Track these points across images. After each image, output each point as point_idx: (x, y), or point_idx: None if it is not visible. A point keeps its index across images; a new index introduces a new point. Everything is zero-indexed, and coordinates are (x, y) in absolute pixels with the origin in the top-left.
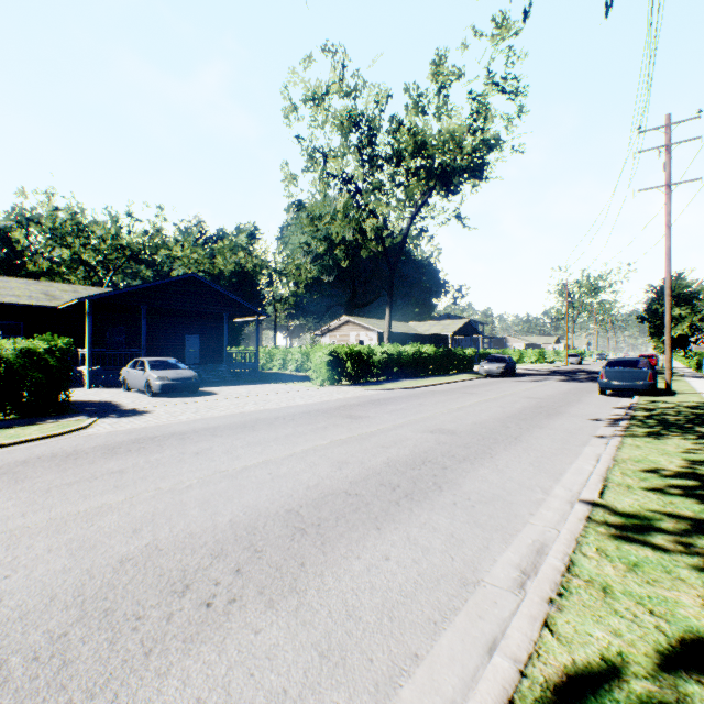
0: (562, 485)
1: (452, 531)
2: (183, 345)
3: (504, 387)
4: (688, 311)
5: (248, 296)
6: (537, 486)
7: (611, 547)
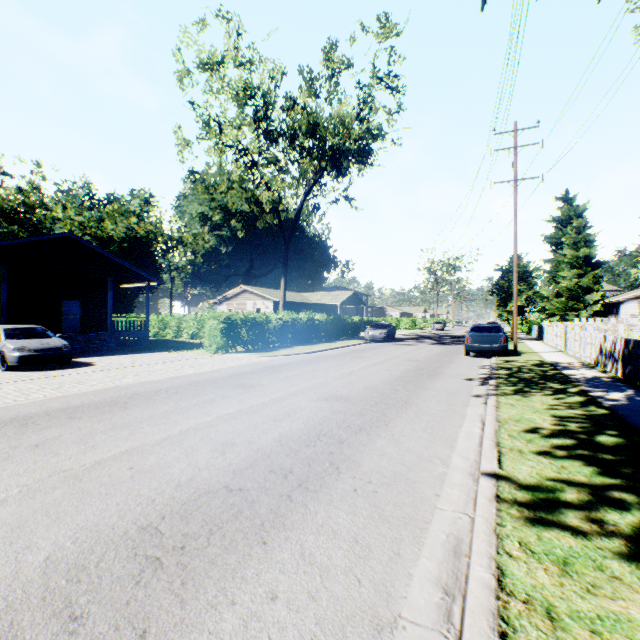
0: (459, 453)
1: (356, 534)
2: (59, 312)
3: (387, 351)
4: (525, 287)
5: (141, 263)
6: (436, 457)
7: (532, 537)
